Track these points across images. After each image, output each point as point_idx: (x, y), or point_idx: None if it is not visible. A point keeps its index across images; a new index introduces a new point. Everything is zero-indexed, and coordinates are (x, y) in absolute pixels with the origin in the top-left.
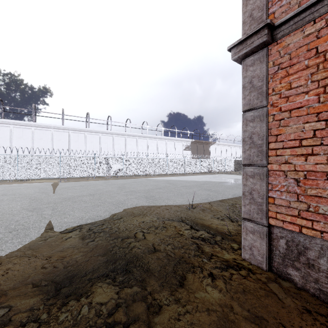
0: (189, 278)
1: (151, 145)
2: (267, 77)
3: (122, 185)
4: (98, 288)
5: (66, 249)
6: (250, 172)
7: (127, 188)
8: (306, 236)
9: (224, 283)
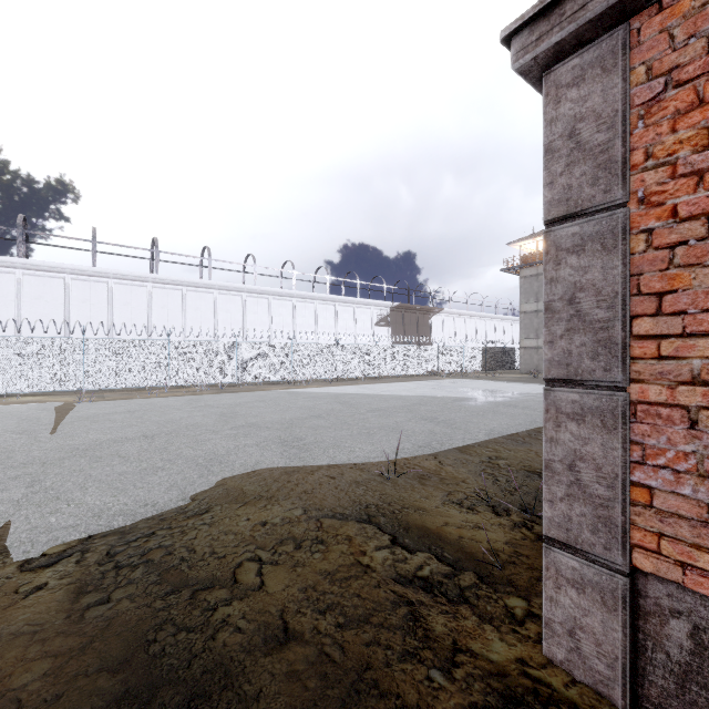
0: None
1: (302, 314)
2: (627, 114)
3: (229, 408)
4: None
5: (4, 646)
6: (571, 405)
7: (240, 416)
8: None
9: None
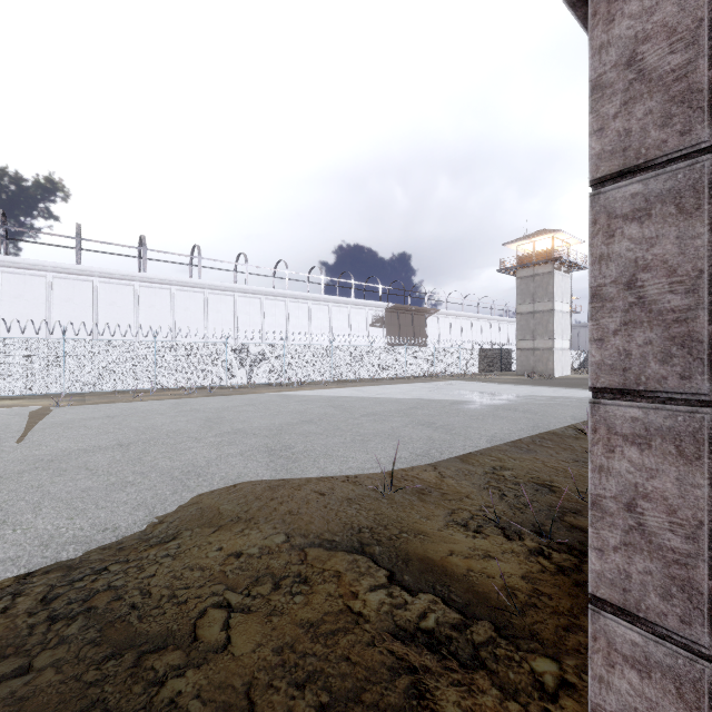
0: None
1: (295, 314)
2: None
3: (216, 413)
4: None
5: None
6: (630, 424)
7: (227, 422)
8: None
9: None
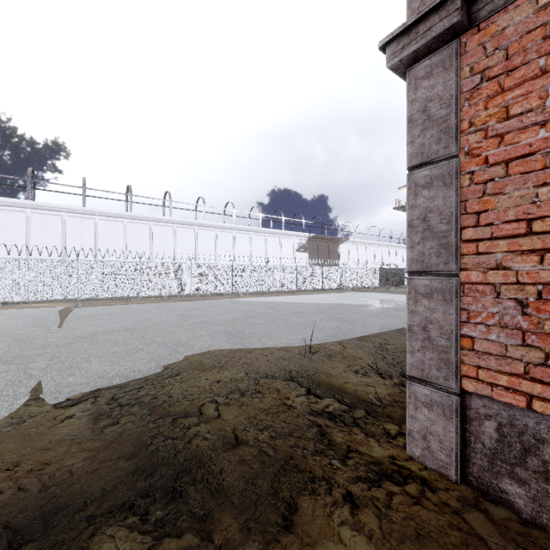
0: (304, 507)
1: (240, 242)
2: (458, 97)
3: (187, 311)
4: (105, 541)
5: (55, 445)
6: (424, 288)
7: (195, 317)
8: (541, 415)
9: (376, 517)
